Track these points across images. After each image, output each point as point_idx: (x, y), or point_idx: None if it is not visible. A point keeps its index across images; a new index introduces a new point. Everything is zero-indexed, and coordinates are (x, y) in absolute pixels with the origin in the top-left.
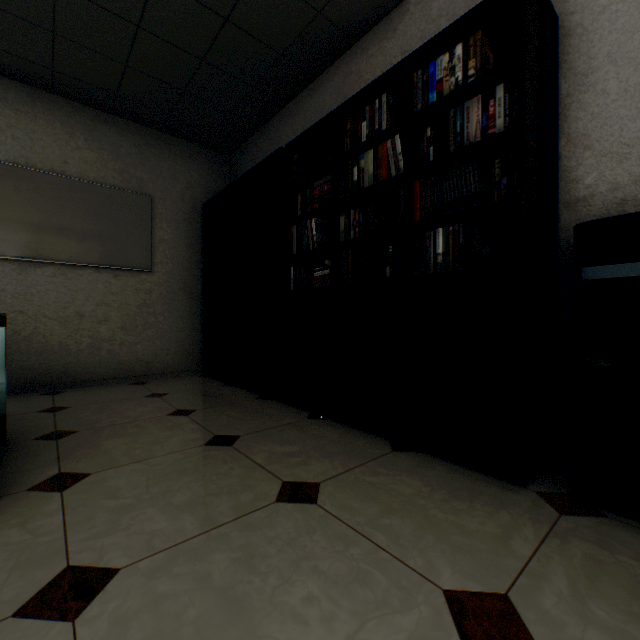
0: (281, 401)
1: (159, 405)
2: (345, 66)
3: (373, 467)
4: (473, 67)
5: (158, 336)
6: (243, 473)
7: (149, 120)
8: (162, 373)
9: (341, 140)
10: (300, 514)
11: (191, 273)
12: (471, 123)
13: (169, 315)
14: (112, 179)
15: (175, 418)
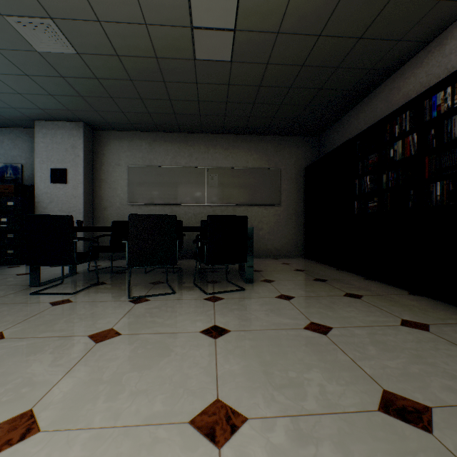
0: (349, 272)
1: (288, 267)
2: (390, 84)
3: (392, 296)
4: (456, 99)
5: (283, 237)
6: (329, 288)
7: (279, 133)
8: (284, 255)
9: (383, 135)
10: (352, 299)
11: (298, 204)
12: (455, 127)
13: (287, 226)
14: (264, 165)
15: (297, 271)
